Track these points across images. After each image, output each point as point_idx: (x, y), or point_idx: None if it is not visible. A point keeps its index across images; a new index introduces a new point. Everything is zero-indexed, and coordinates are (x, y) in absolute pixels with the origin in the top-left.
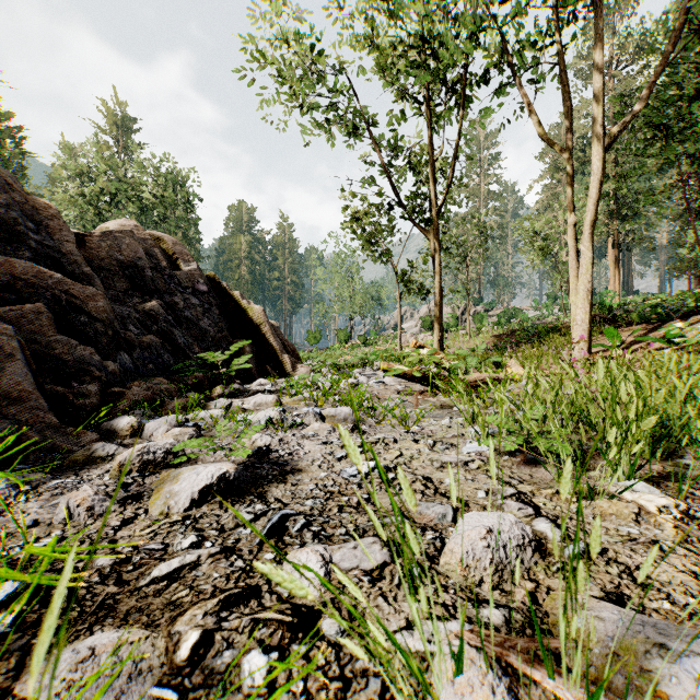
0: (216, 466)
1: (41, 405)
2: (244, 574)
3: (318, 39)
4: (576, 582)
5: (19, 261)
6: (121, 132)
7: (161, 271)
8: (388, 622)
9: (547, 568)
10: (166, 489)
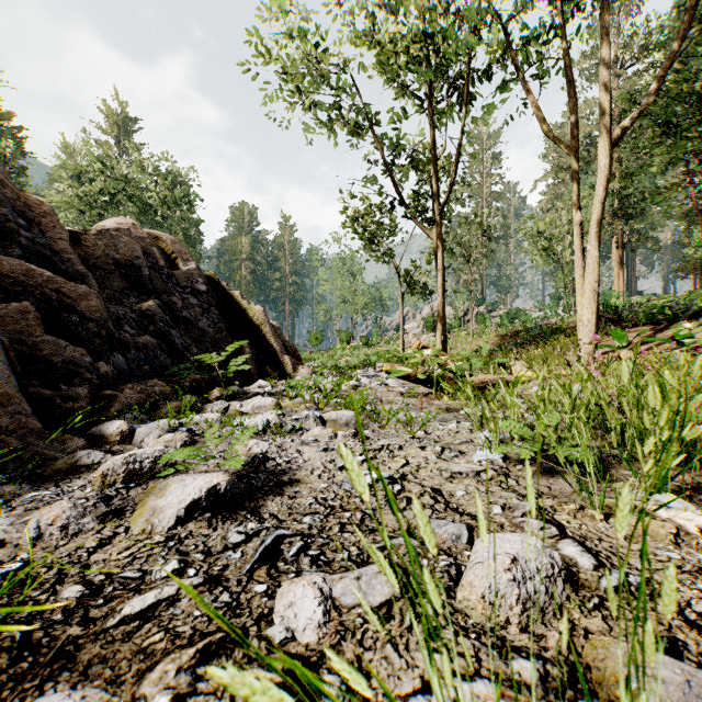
0: (205, 478)
1: (23, 409)
2: (230, 612)
3: (320, 37)
4: (644, 648)
5: (7, 259)
6: (122, 133)
7: (159, 271)
8: (400, 681)
9: (582, 604)
10: (151, 504)
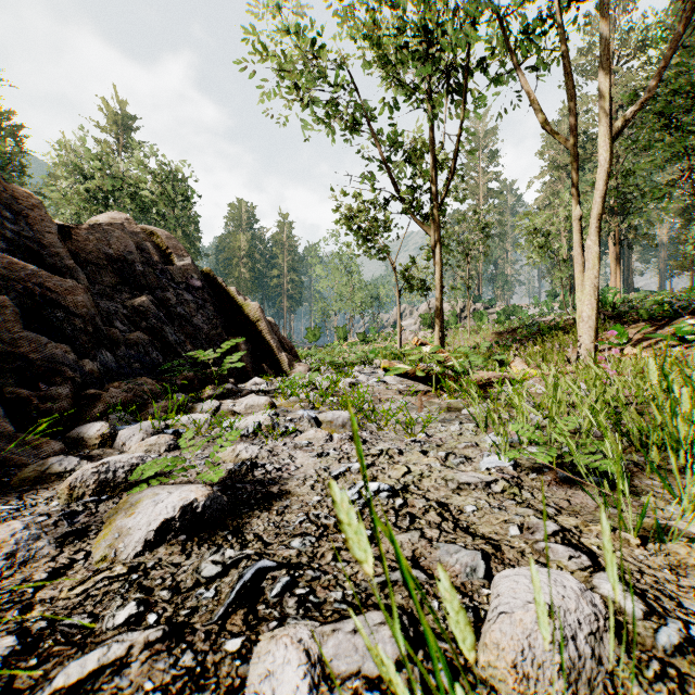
0: (181, 493)
1: None
2: (191, 682)
3: (317, 33)
4: None
5: None
6: (122, 131)
7: (153, 266)
8: None
9: (638, 671)
10: (118, 523)
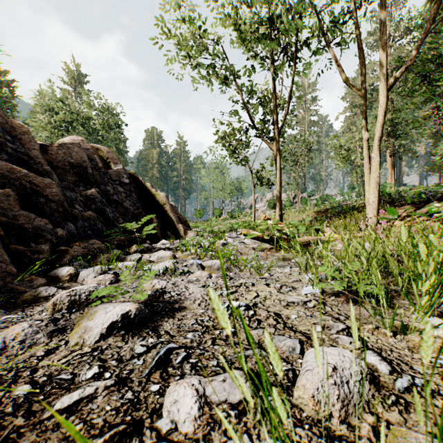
0: (121, 307)
1: (4, 259)
2: (131, 407)
3: (202, 22)
4: None
5: None
6: (77, 83)
7: (98, 170)
8: None
9: (383, 401)
10: (84, 324)
